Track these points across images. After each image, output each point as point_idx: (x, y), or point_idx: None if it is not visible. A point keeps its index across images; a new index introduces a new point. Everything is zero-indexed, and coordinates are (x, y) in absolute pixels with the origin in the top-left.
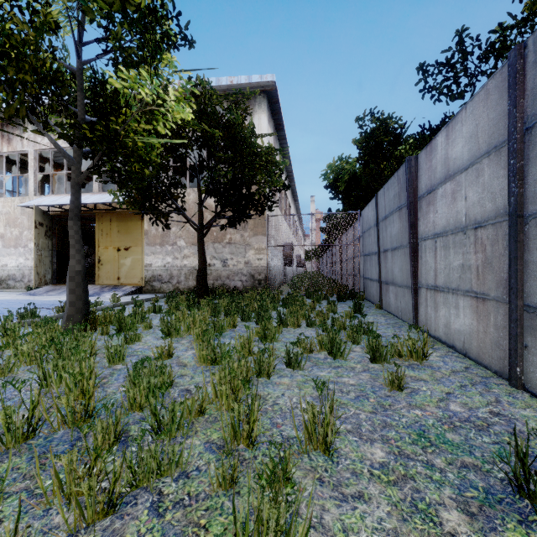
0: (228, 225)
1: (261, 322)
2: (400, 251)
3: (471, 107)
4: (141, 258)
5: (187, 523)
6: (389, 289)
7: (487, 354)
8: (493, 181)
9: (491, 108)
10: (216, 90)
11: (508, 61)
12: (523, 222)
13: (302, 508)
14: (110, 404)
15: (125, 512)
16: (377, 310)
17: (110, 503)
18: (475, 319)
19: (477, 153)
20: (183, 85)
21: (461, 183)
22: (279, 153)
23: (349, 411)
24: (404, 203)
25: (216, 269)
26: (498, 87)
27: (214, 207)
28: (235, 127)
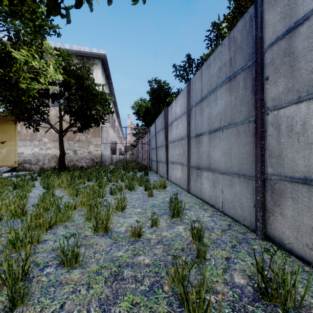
0: (78, 131)
1: (99, 179)
2: (163, 147)
3: (180, 96)
4: (14, 149)
5: (77, 227)
6: (160, 164)
7: (184, 184)
8: (185, 124)
9: (184, 98)
10: (70, 51)
11: (187, 85)
12: (190, 139)
13: (113, 221)
14: (30, 211)
15: (54, 229)
16: (155, 174)
17: (49, 226)
18: (181, 172)
19: (182, 113)
20: (55, 59)
21: (178, 122)
22: (108, 95)
23: (132, 203)
24: (164, 127)
25: (70, 156)
26: (186, 92)
27: (68, 119)
28: (83, 78)
